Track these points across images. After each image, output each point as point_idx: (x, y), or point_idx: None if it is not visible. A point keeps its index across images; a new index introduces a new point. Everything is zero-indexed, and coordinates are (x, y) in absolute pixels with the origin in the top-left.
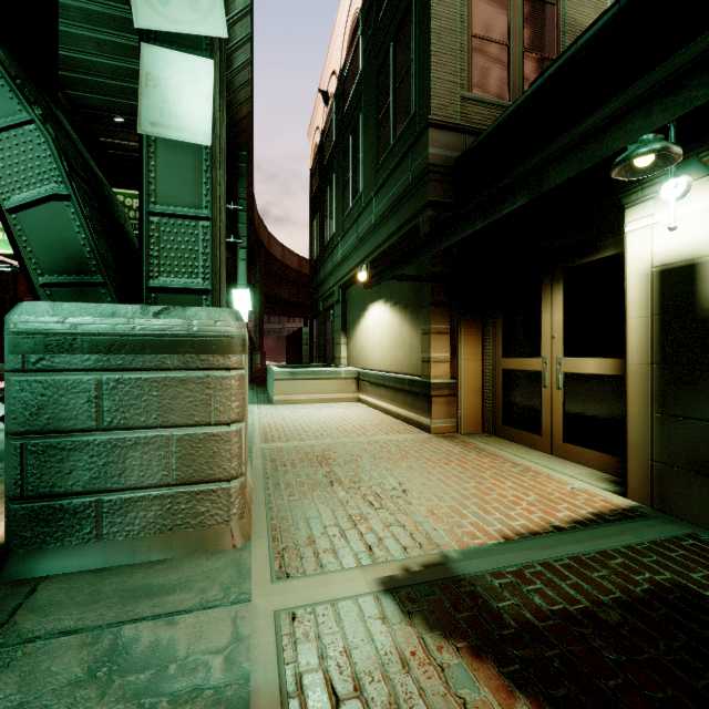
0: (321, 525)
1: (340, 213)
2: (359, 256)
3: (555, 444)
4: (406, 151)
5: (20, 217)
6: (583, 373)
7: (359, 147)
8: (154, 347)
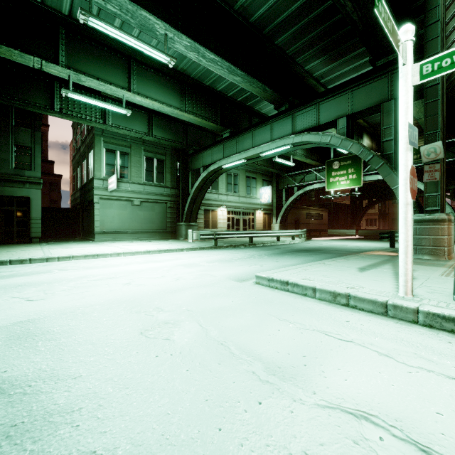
0: None
1: None
2: None
3: None
4: None
5: None
6: None
7: None
8: (427, 221)
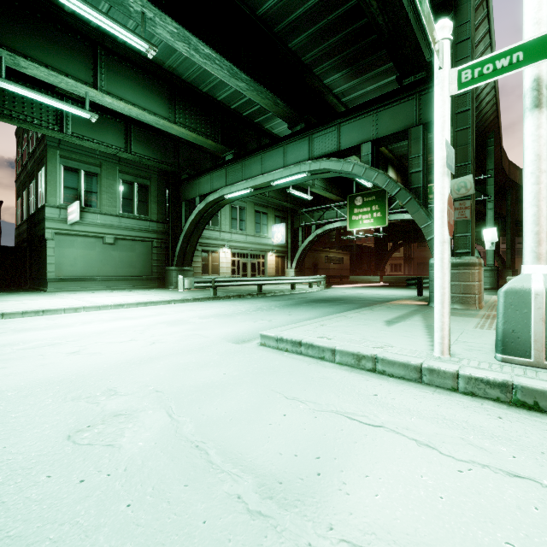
0: None
1: None
2: None
3: None
4: None
5: (429, 242)
6: None
7: None
8: (457, 265)
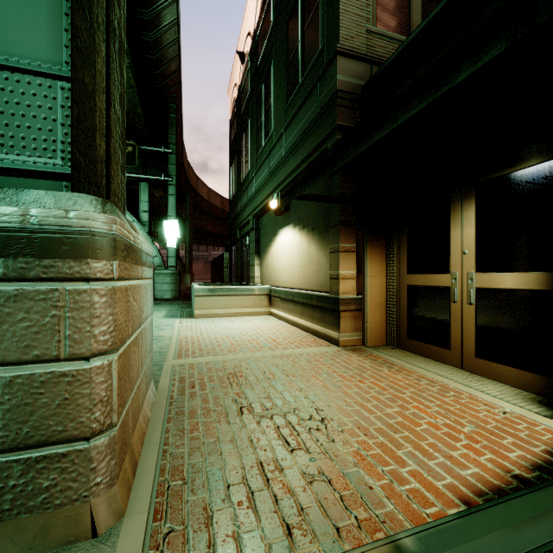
0: (224, 483)
1: (254, 152)
2: (270, 187)
3: (466, 359)
4: (314, 83)
5: None
6: (499, 288)
7: (270, 92)
8: None
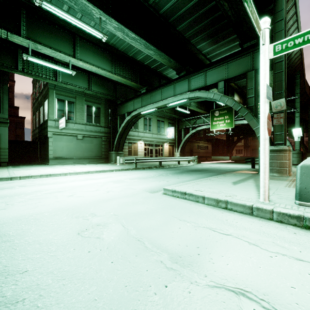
0: None
1: None
2: None
3: None
4: None
5: (258, 137)
6: None
7: None
8: (275, 151)
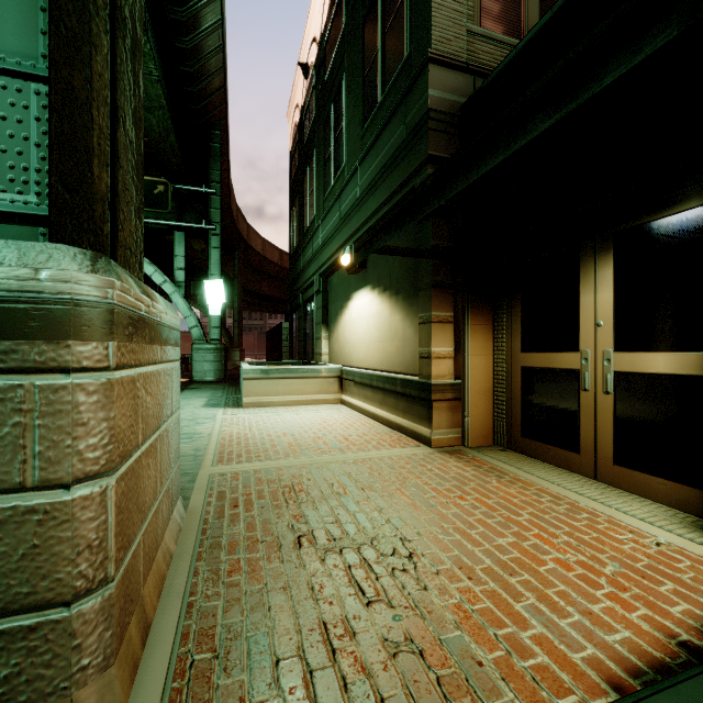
0: (271, 656)
1: (321, 193)
2: (342, 237)
3: (601, 467)
4: (398, 101)
5: None
6: (647, 373)
7: (342, 114)
8: None
